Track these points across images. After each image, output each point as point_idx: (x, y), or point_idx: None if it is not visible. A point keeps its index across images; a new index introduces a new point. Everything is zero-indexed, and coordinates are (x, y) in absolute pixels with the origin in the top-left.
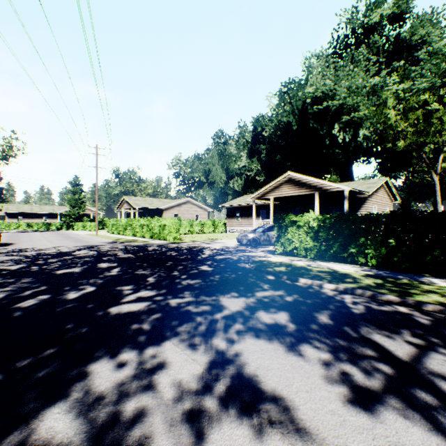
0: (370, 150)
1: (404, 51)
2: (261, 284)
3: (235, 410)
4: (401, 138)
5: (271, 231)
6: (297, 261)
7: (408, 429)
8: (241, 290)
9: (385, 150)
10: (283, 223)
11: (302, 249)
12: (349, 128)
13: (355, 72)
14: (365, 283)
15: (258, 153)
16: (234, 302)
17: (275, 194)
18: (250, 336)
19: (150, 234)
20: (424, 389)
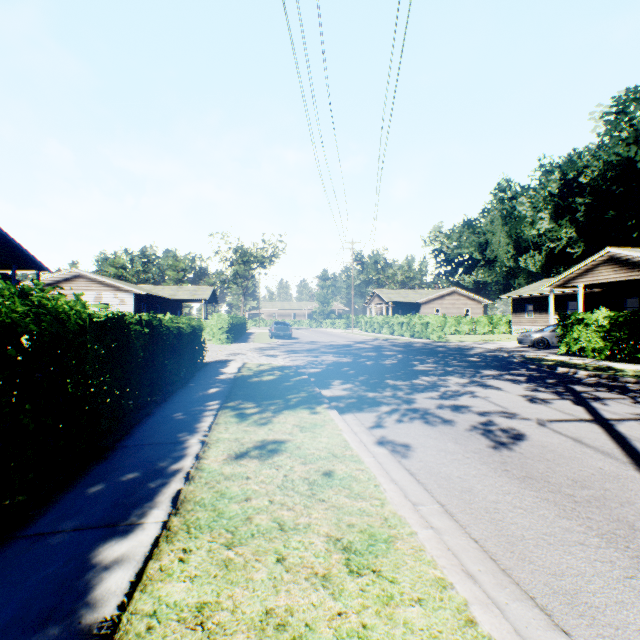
0: None
1: None
2: (519, 369)
3: (478, 386)
4: None
5: None
6: (576, 360)
7: (544, 394)
8: (499, 369)
9: None
10: (568, 321)
11: (589, 349)
12: None
13: None
14: (622, 373)
15: (570, 211)
16: (490, 372)
17: (586, 280)
18: (494, 379)
19: (410, 333)
20: (570, 393)
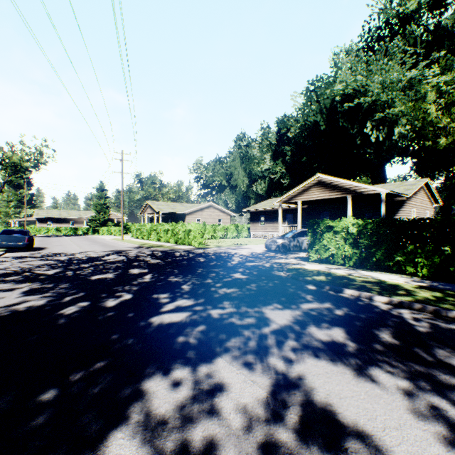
0: (406, 149)
1: (445, 40)
2: (303, 295)
3: (317, 447)
4: (443, 135)
5: (301, 236)
6: (335, 270)
7: None
8: (283, 301)
9: (423, 148)
10: (318, 228)
11: (340, 256)
12: (383, 126)
13: (389, 66)
14: (422, 297)
15: (282, 155)
16: (279, 314)
17: (303, 198)
18: (308, 355)
19: (175, 239)
20: None
